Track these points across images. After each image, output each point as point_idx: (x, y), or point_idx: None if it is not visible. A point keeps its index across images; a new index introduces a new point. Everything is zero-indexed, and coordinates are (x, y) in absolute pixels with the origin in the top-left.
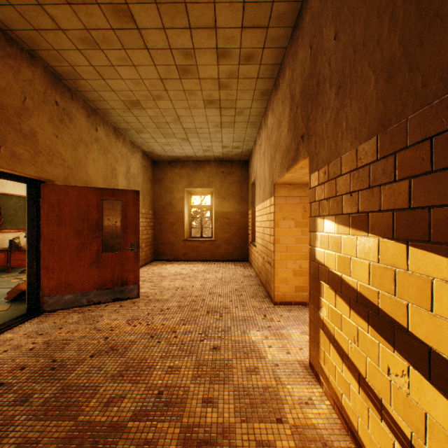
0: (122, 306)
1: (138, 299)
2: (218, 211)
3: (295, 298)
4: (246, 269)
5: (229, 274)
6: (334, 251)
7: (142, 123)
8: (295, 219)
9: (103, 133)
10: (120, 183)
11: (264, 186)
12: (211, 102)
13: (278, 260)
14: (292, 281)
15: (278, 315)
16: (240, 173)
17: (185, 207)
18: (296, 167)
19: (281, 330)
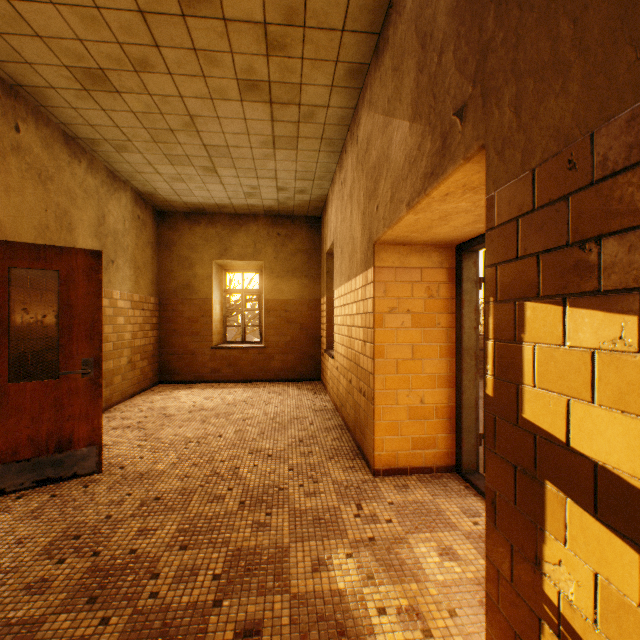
0: (55, 496)
1: (98, 476)
2: (271, 298)
3: (412, 461)
4: (317, 395)
5: (288, 407)
6: (632, 412)
7: (122, 128)
8: (413, 311)
9: (35, 139)
10: (80, 242)
11: (352, 252)
12: (253, 86)
13: (382, 388)
14: (408, 429)
15: (386, 502)
16: (307, 238)
17: (214, 292)
18: (435, 194)
19: (398, 549)
